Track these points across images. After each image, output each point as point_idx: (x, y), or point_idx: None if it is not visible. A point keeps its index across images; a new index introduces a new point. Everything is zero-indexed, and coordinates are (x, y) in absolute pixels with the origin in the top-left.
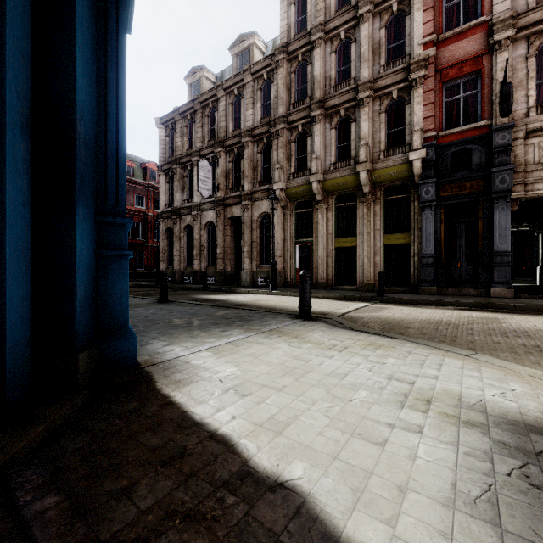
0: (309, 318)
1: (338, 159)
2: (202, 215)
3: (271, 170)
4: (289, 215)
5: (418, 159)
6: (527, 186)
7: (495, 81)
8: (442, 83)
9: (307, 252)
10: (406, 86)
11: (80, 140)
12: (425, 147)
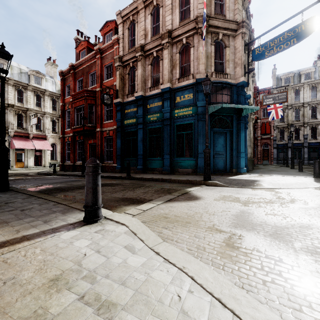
0: (315, 177)
1: None
2: None
3: None
4: None
5: None
6: None
7: None
8: None
9: None
10: None
11: (234, 145)
12: None
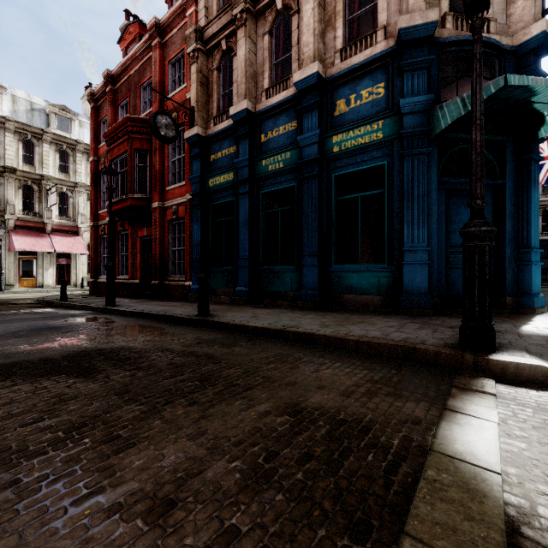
0: None
1: None
2: None
3: None
4: None
5: None
6: None
7: None
8: None
9: None
10: None
11: (508, 227)
12: None
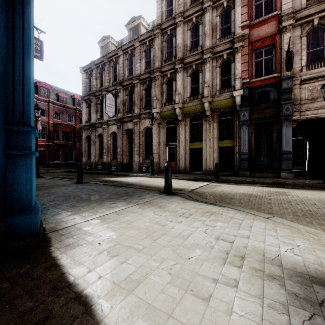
0: (170, 193)
1: (192, 94)
2: (109, 128)
3: (151, 101)
4: (162, 128)
5: (239, 96)
6: (301, 112)
7: (283, 50)
8: (252, 50)
9: (173, 151)
10: (232, 51)
11: None
12: (243, 88)
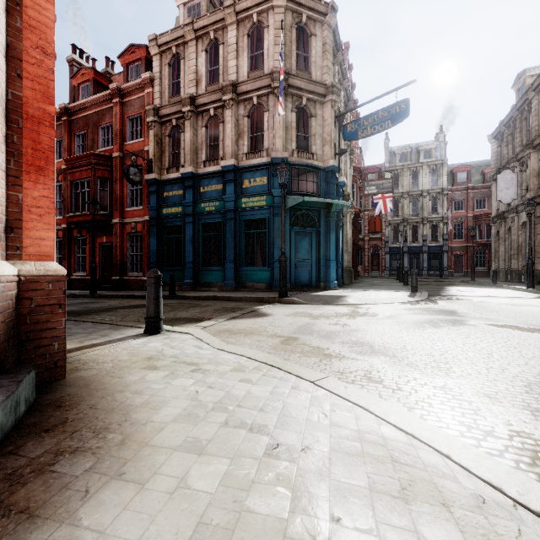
0: (412, 291)
1: None
2: (518, 217)
3: None
4: None
5: None
6: None
7: None
8: None
9: None
10: None
11: (322, 250)
12: None
